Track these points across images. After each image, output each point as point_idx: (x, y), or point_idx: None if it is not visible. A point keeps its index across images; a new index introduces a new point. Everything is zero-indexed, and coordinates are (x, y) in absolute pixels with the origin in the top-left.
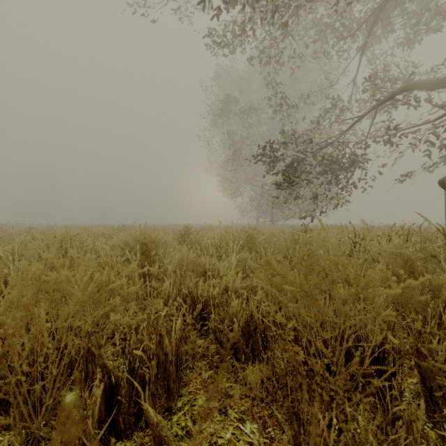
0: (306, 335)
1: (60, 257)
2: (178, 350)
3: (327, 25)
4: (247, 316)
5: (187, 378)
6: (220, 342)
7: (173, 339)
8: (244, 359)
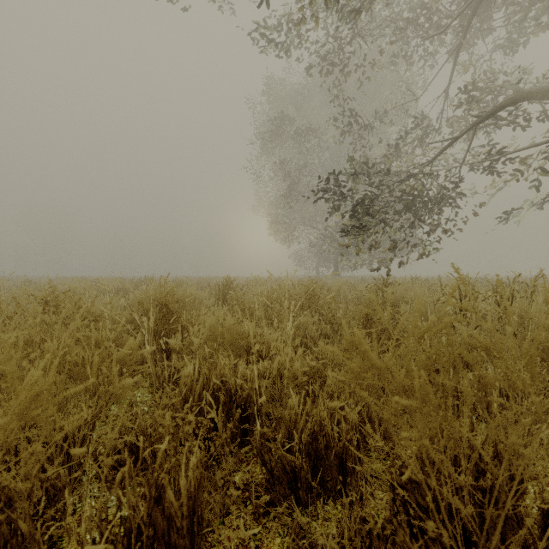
0: (426, 479)
1: (27, 327)
2: (195, 504)
3: (409, 19)
4: (313, 425)
5: (215, 536)
6: (270, 470)
7: (182, 490)
8: (310, 497)
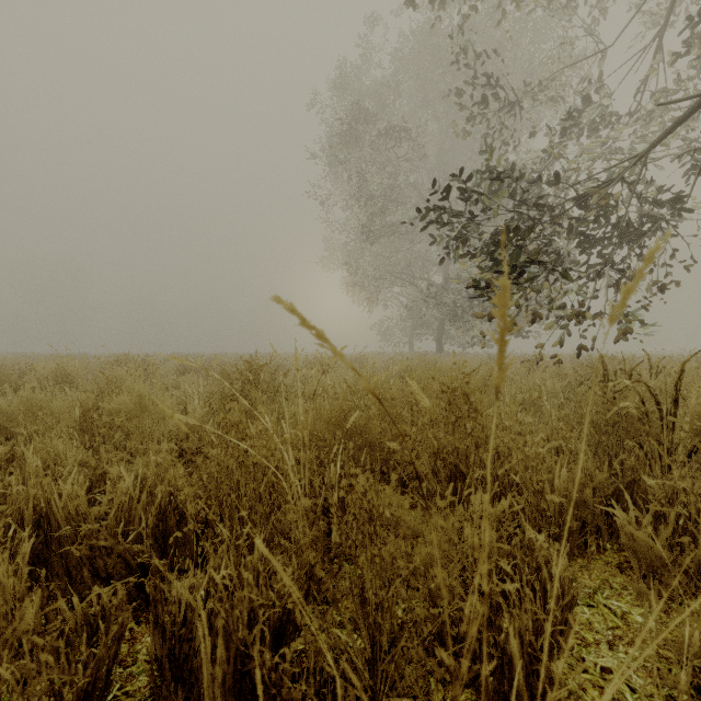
0: None
1: None
2: None
3: None
4: None
5: None
6: None
7: None
8: None
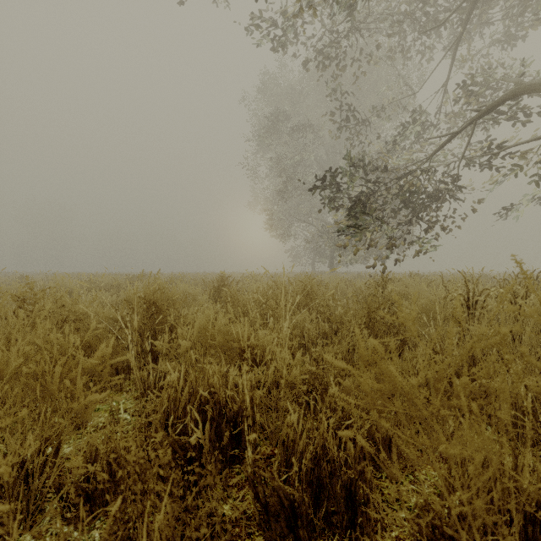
0: (470, 540)
1: None
2: None
3: (407, 12)
4: (315, 447)
5: None
6: (265, 504)
7: None
8: (312, 537)
